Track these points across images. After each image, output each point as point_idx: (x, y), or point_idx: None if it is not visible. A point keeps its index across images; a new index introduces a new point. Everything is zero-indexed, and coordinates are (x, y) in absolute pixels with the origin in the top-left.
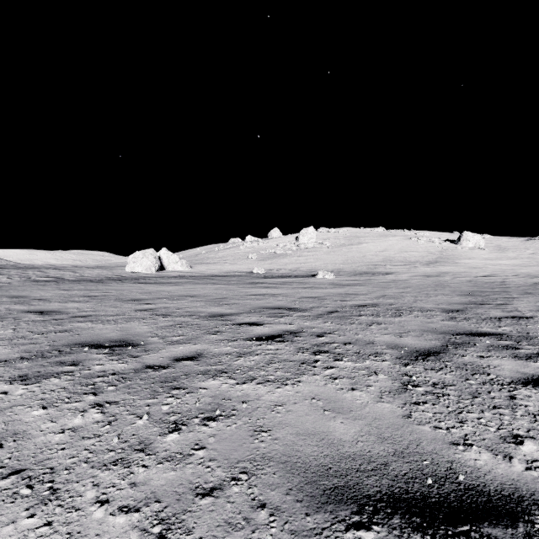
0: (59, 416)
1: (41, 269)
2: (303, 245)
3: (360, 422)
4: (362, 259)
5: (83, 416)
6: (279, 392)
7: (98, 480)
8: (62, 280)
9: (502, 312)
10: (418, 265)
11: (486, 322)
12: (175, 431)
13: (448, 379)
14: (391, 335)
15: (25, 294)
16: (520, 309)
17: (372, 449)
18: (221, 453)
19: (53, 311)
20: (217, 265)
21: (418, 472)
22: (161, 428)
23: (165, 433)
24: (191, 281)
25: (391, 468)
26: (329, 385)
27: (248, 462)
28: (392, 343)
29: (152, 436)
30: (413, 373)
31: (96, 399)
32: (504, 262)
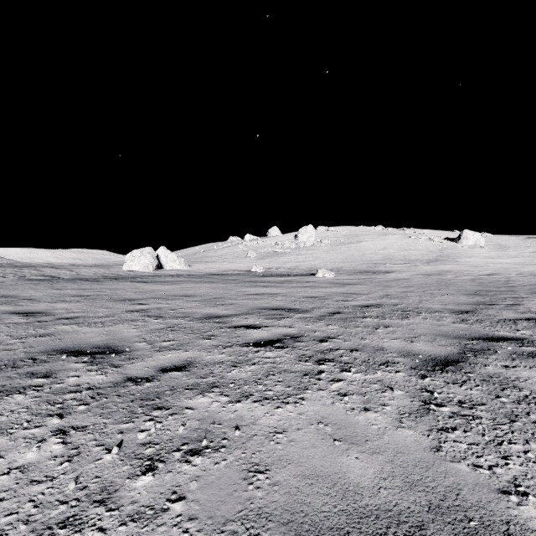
0: (10, 448)
1: (38, 268)
2: (302, 243)
3: (380, 457)
4: (362, 258)
5: (40, 448)
6: (279, 414)
7: None
8: (57, 278)
9: (515, 313)
10: (419, 264)
11: (501, 325)
12: (149, 471)
13: (475, 396)
14: (401, 340)
15: (15, 293)
16: (534, 310)
17: (400, 500)
18: (205, 507)
19: (39, 312)
20: (216, 264)
21: None
22: (132, 466)
23: (136, 474)
24: (188, 280)
25: (429, 534)
26: (338, 404)
27: (239, 523)
28: (404, 349)
29: (118, 479)
30: (434, 388)
31: (60, 423)
32: (506, 260)
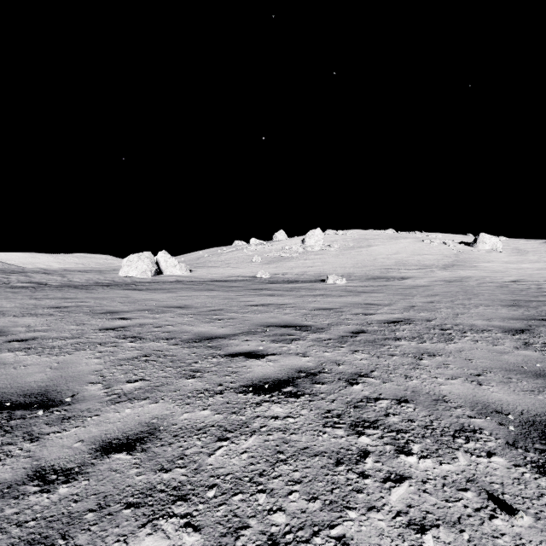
0: None
1: (28, 274)
2: (310, 248)
3: None
4: (373, 263)
5: None
6: None
7: None
8: (44, 285)
9: None
10: (435, 269)
11: None
12: None
13: None
14: (462, 380)
15: None
16: None
17: None
18: None
19: None
20: (219, 269)
21: None
22: None
23: None
24: (187, 287)
25: None
26: None
27: None
28: (476, 399)
29: None
30: None
31: None
32: (527, 265)
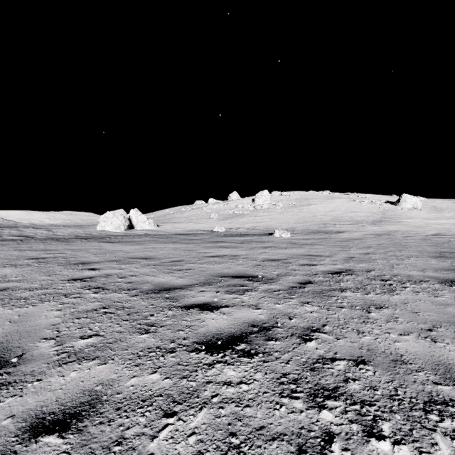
0: None
1: (20, 228)
2: (259, 206)
3: None
4: (313, 219)
5: None
6: None
7: None
8: (31, 238)
9: None
10: (366, 224)
11: None
12: None
13: None
14: (415, 336)
15: None
16: None
17: None
18: None
19: None
20: (182, 224)
21: None
22: None
23: None
24: (154, 240)
25: None
26: None
27: None
28: (435, 360)
29: None
30: None
31: None
32: (444, 221)
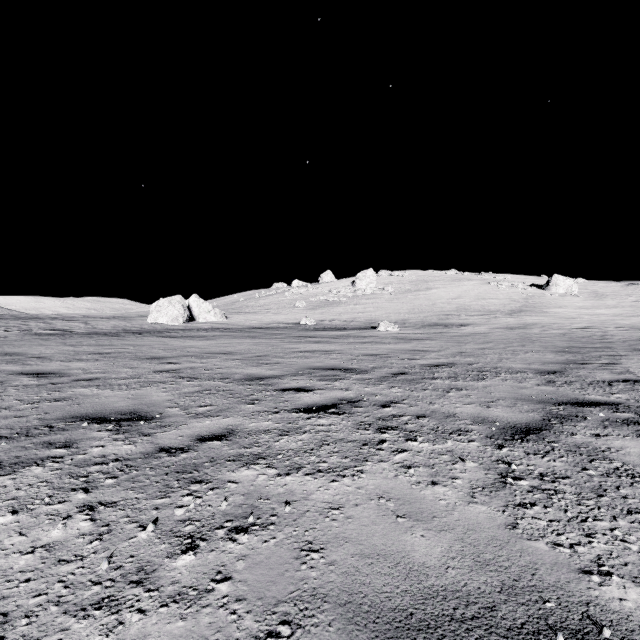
0: (32, 525)
1: (46, 320)
2: (361, 291)
3: (448, 535)
4: (431, 308)
5: (65, 525)
6: (334, 488)
7: (70, 636)
8: (70, 333)
9: (610, 373)
10: (500, 315)
11: (593, 388)
12: (190, 550)
13: (559, 468)
14: (475, 405)
15: (22, 351)
16: (633, 370)
17: (469, 581)
18: (254, 588)
19: (52, 372)
20: (258, 315)
21: (541, 621)
22: (170, 545)
23: (176, 553)
24: (226, 335)
25: (500, 615)
26: (402, 477)
27: (292, 604)
28: (479, 415)
29: (156, 559)
30: (512, 459)
31: (87, 499)
32: (603, 311)
